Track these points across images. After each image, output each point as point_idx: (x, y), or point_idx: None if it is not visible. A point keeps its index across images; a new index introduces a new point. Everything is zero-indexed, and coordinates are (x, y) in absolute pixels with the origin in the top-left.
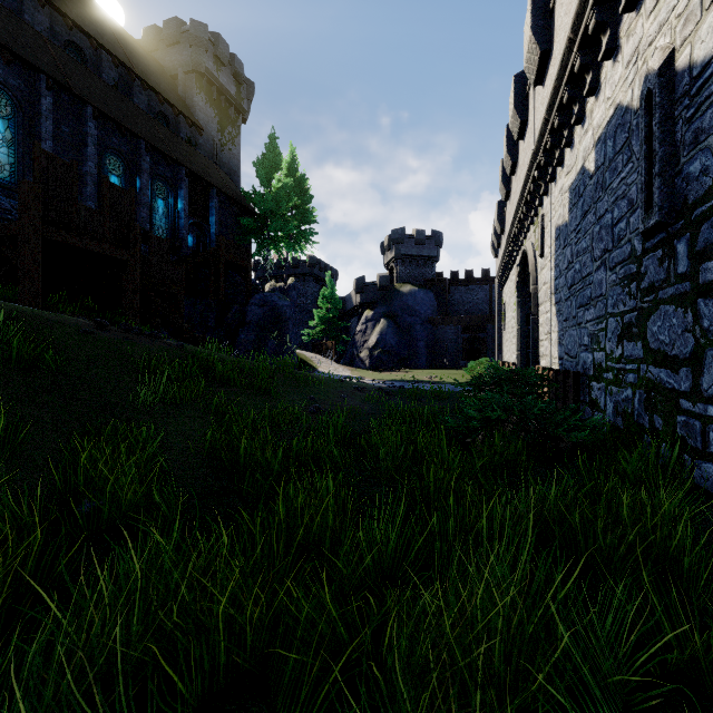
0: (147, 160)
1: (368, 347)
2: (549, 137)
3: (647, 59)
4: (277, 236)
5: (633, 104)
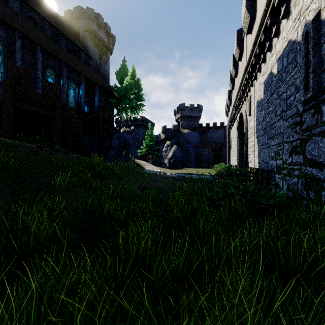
0: (65, 71)
1: (168, 158)
2: (254, 58)
3: (305, 16)
4: (126, 107)
5: (297, 39)
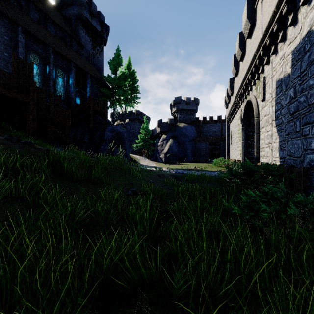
0: (52, 57)
1: (164, 152)
2: (276, 24)
3: None
4: (120, 98)
5: None
